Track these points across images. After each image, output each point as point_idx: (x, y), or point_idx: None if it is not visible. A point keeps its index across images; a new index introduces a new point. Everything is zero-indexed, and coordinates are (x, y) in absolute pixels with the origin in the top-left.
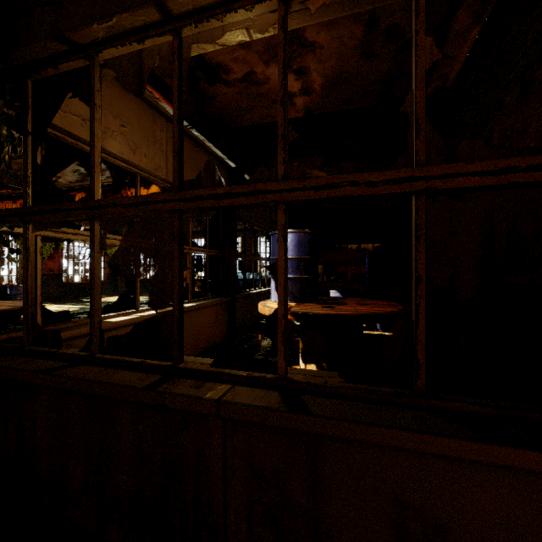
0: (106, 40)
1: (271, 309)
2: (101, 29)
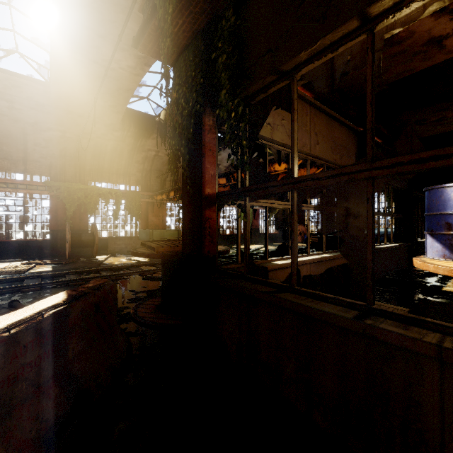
0: (305, 60)
1: (438, 266)
2: (305, 54)
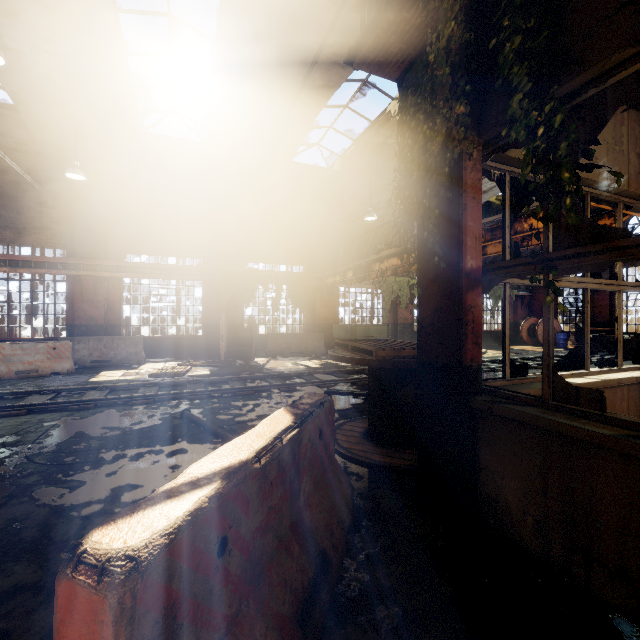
0: None
1: None
2: None
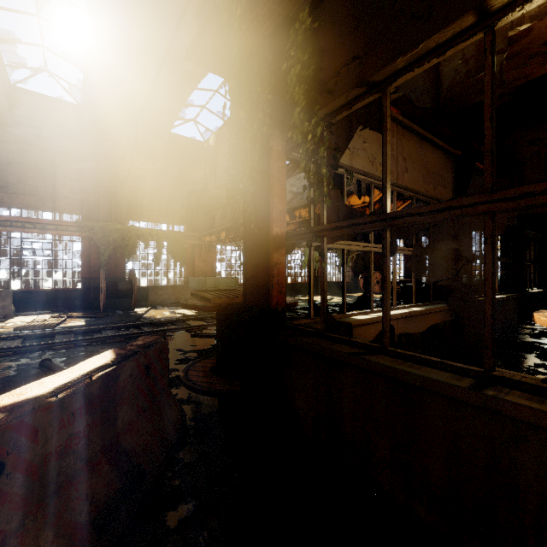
0: (402, 68)
1: None
2: (403, 60)
